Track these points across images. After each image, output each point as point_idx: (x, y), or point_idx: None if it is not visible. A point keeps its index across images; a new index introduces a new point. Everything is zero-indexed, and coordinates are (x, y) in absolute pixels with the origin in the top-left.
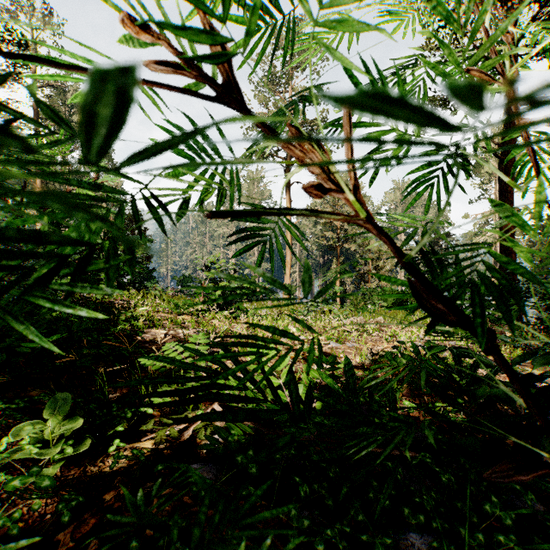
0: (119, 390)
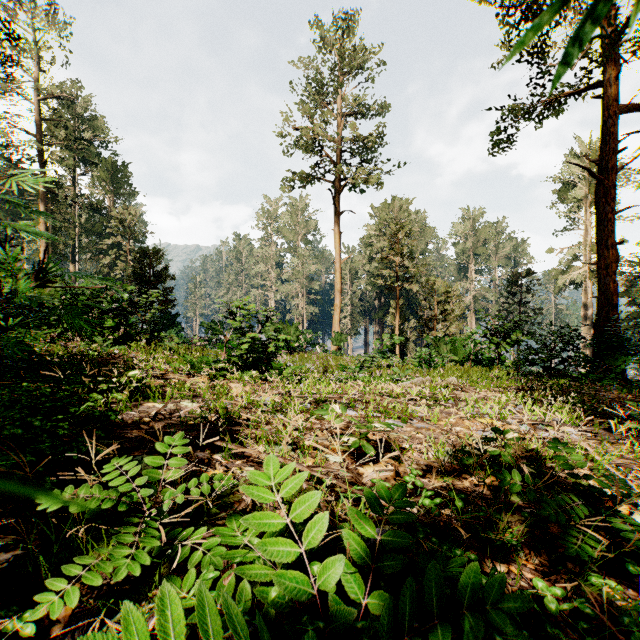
0: (26, 540)
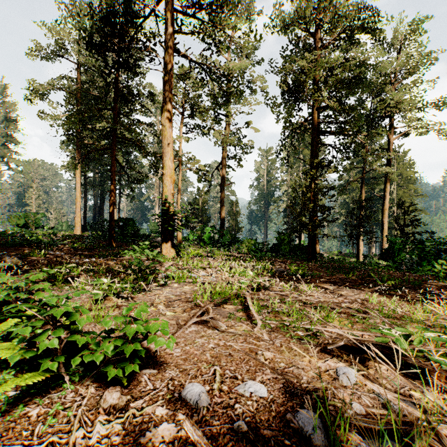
0: None
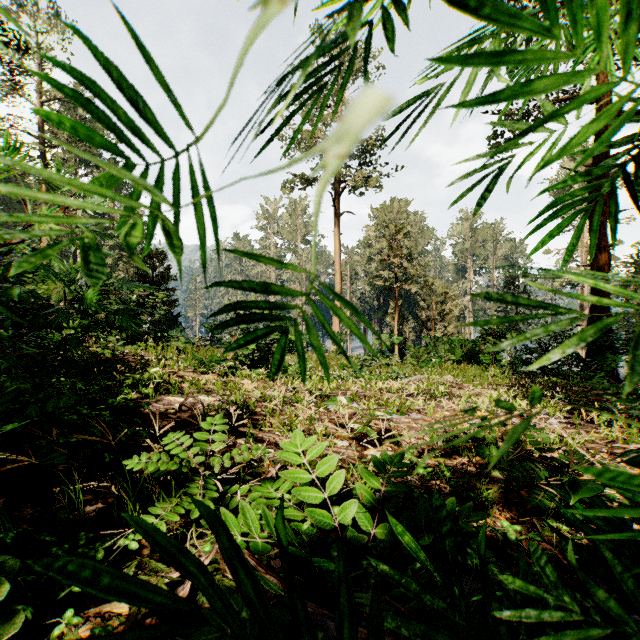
0: (102, 498)
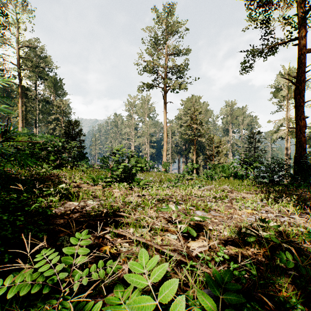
0: None
